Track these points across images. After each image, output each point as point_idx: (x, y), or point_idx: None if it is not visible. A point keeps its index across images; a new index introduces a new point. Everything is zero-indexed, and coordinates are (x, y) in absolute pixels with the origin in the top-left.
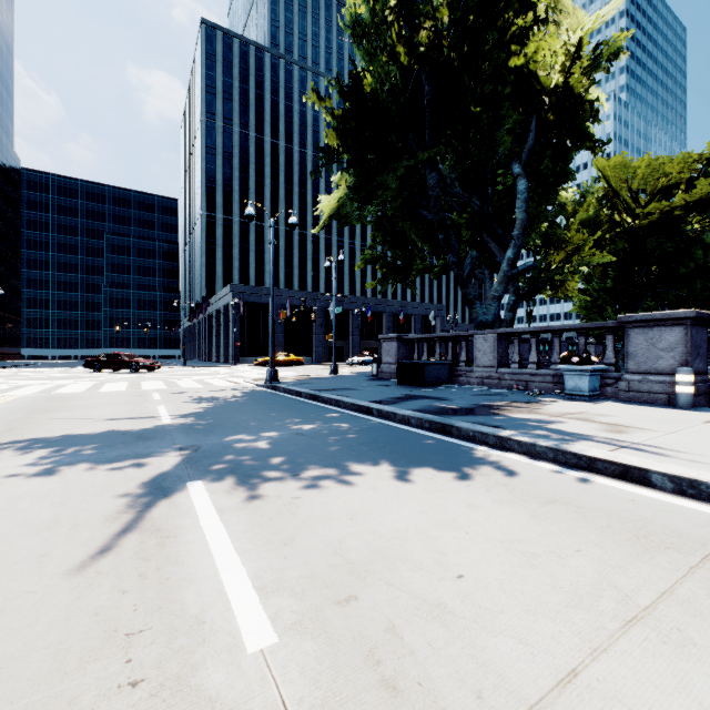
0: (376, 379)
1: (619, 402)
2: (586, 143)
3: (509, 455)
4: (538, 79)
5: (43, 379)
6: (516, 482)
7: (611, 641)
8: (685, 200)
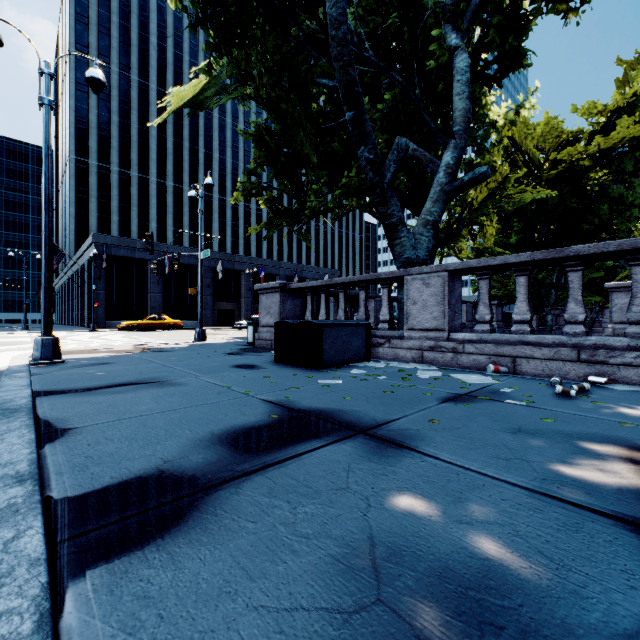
0: (246, 351)
1: None
2: (554, 1)
3: None
4: None
5: None
6: None
7: None
8: (598, 147)
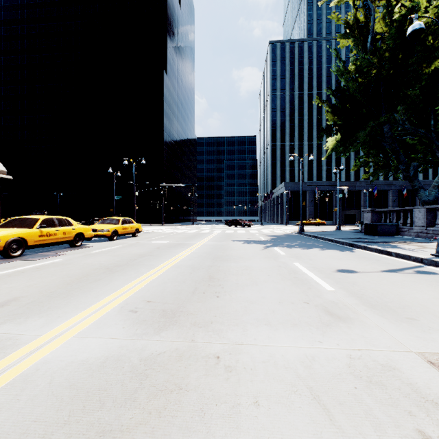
0: (356, 232)
1: None
2: None
3: (363, 250)
4: None
5: (216, 229)
6: (352, 253)
7: (329, 259)
8: None
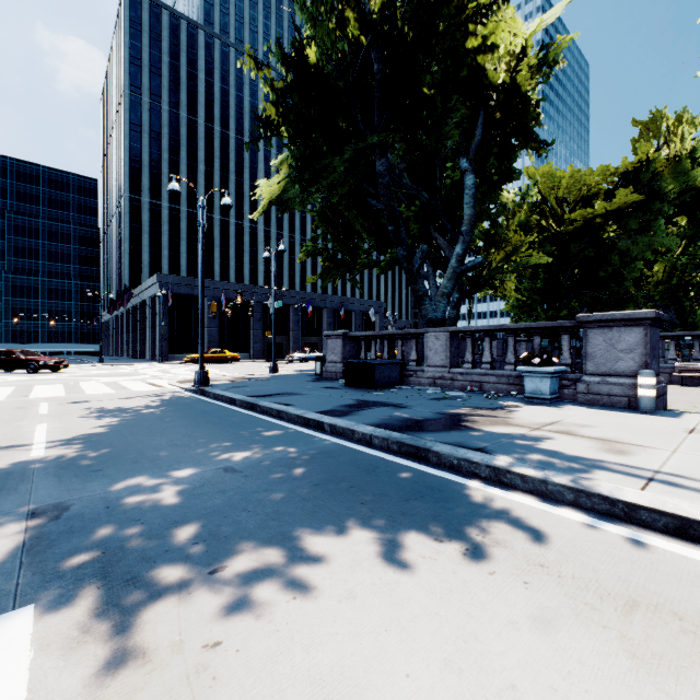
0: (321, 380)
1: (581, 405)
2: (531, 143)
3: (514, 496)
4: (486, 73)
5: None
6: (553, 555)
7: None
8: (605, 209)
